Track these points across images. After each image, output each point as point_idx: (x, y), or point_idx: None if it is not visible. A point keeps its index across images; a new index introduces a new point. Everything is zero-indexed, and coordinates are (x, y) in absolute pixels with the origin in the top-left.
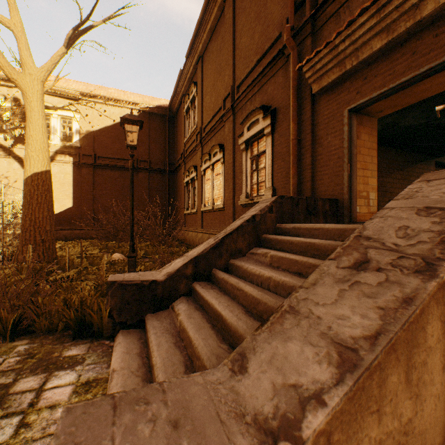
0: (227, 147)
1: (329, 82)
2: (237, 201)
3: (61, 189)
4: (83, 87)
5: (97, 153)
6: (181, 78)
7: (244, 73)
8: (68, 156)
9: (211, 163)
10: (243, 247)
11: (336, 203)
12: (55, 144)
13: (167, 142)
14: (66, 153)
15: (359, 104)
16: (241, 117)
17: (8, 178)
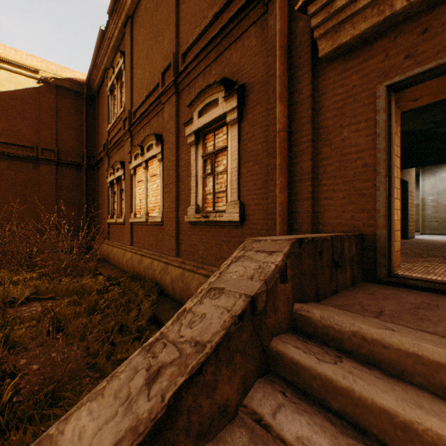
0: (167, 139)
1: (355, 35)
2: (182, 215)
3: None
4: None
5: None
6: (103, 44)
7: (193, 34)
8: None
9: (143, 159)
10: (231, 393)
11: (362, 240)
12: None
13: (85, 128)
14: None
15: (411, 76)
16: (188, 98)
17: None
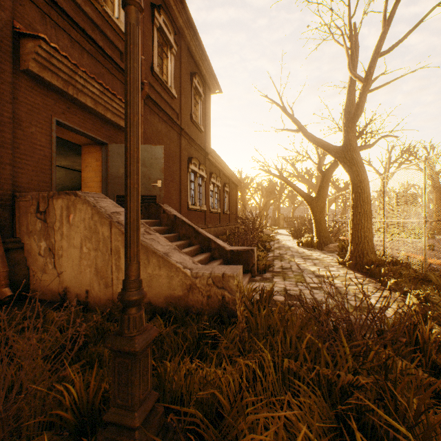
0: None
1: (52, 83)
2: None
3: None
4: None
5: None
6: None
7: None
8: None
9: None
10: None
11: None
12: None
13: None
14: None
15: (66, 124)
16: None
17: None
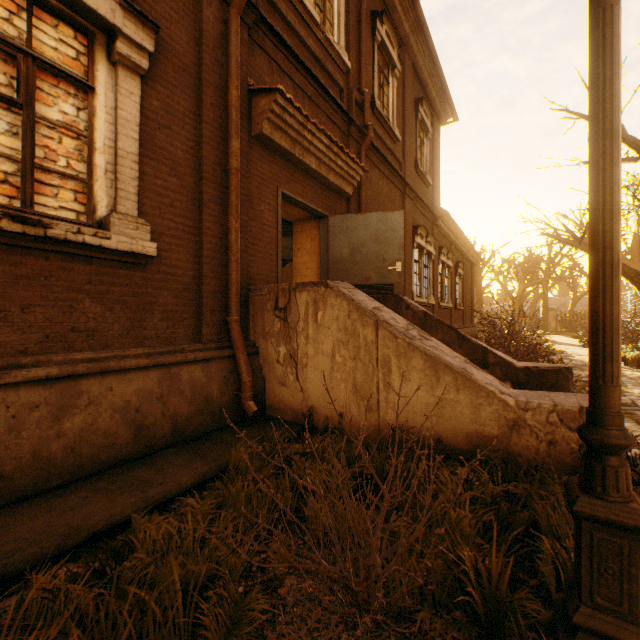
0: None
1: (281, 145)
2: None
3: None
4: None
5: None
6: None
7: None
8: None
9: None
10: None
11: None
12: None
13: None
14: None
15: (290, 196)
16: None
17: None
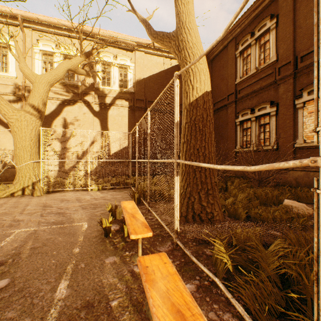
0: None
1: None
2: None
3: (119, 130)
4: (136, 39)
5: (146, 98)
6: (242, 17)
7: None
8: (124, 100)
9: None
10: None
11: None
12: (115, 90)
13: None
14: (123, 98)
15: None
16: None
17: (78, 120)
